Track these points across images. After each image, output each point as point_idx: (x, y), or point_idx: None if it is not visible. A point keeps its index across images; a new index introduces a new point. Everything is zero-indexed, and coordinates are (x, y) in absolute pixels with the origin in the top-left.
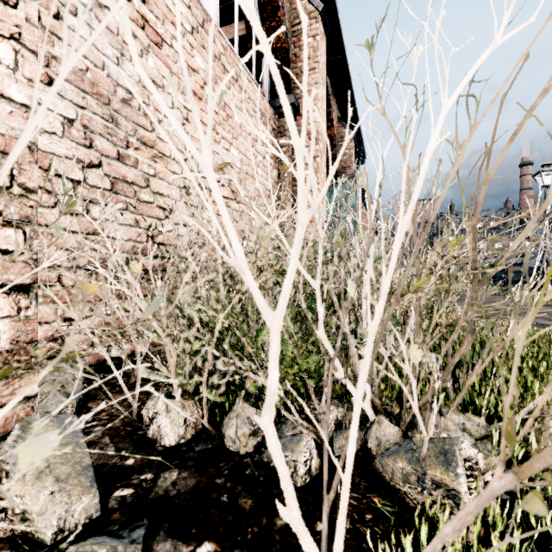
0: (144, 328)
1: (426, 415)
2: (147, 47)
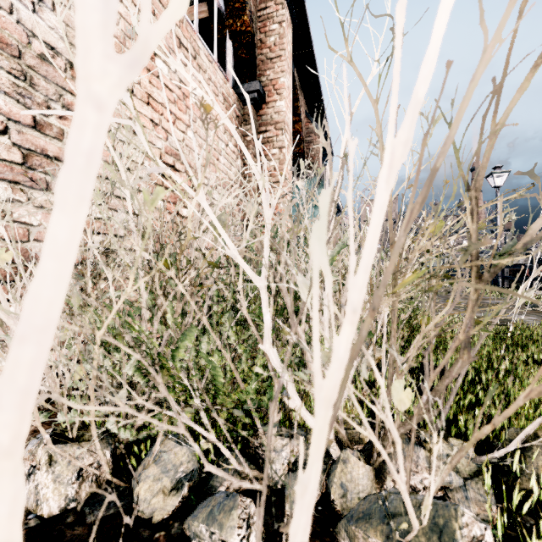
0: None
1: (408, 462)
2: None
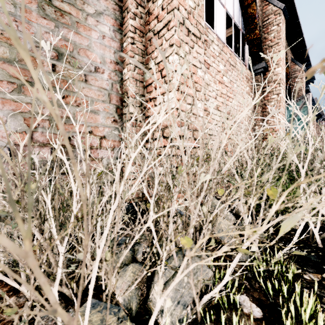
0: (230, 179)
1: None
2: (205, 71)
